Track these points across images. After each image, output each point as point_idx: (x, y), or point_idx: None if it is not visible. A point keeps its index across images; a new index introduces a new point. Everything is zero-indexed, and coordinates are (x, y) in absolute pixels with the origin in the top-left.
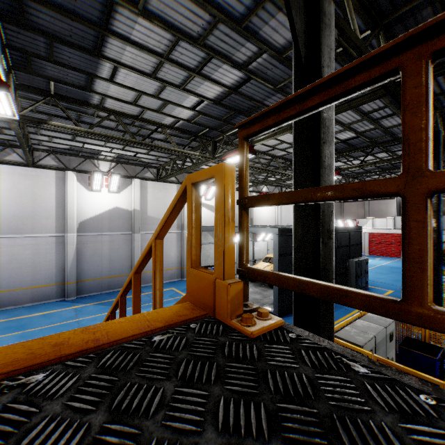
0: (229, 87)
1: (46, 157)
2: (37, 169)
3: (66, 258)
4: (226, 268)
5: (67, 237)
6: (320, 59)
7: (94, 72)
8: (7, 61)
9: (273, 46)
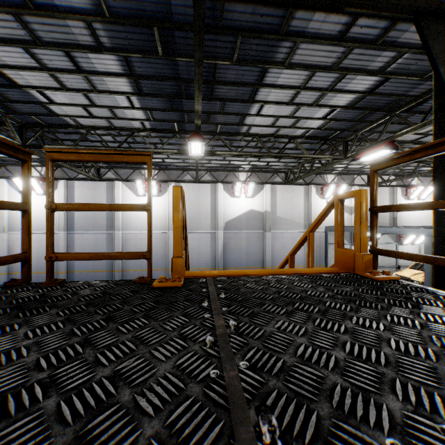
0: (363, 92)
1: (205, 174)
2: (200, 184)
3: (217, 249)
4: (361, 246)
5: (217, 233)
6: None
7: (246, 112)
8: None
9: (416, 45)
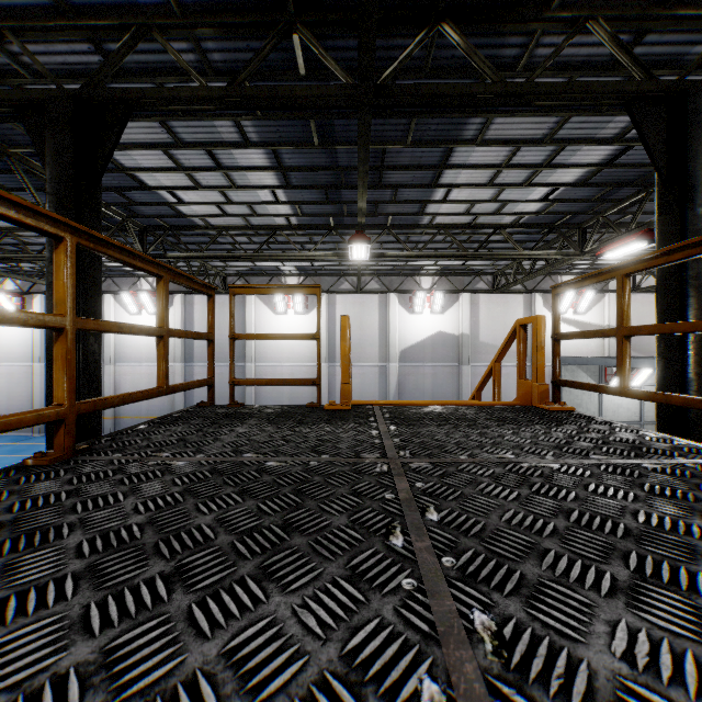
0: (596, 164)
1: (370, 281)
2: (363, 295)
3: (388, 390)
4: (538, 376)
5: (389, 367)
6: (686, 166)
7: (428, 199)
8: None
9: None
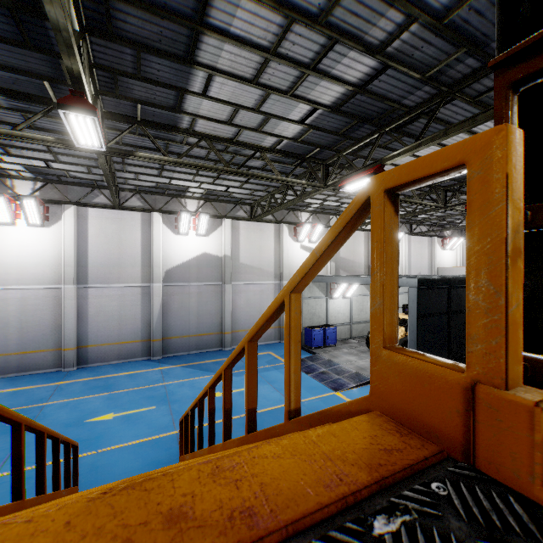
0: (354, 84)
1: (131, 197)
2: (123, 211)
3: (152, 311)
4: (509, 363)
5: (152, 287)
6: None
7: (184, 86)
8: (93, 84)
9: (429, 10)
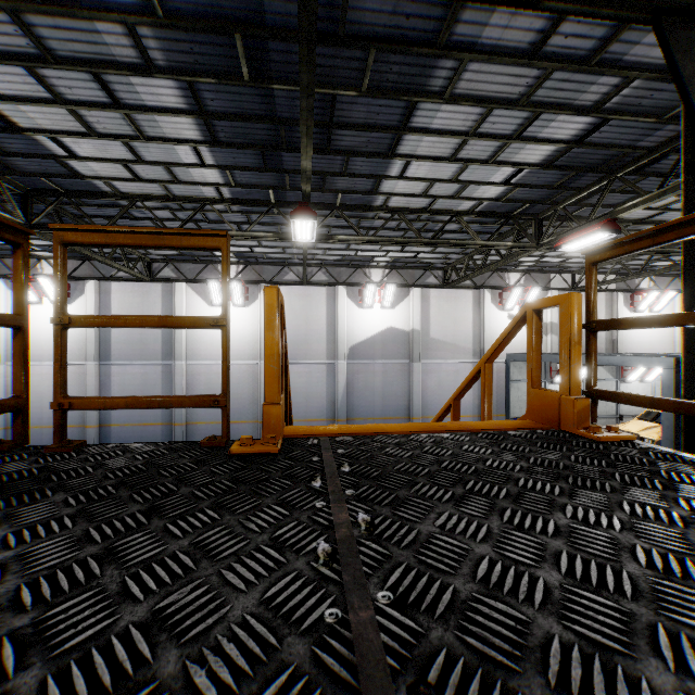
0: (567, 141)
1: (317, 272)
2: (309, 287)
3: (336, 390)
4: (572, 386)
5: (337, 365)
6: None
7: (383, 173)
8: None
9: (652, 66)
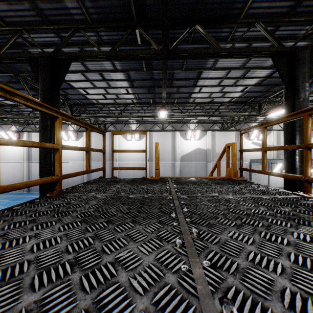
0: (263, 77)
1: (168, 126)
2: (164, 132)
3: (175, 173)
4: (233, 166)
5: (176, 163)
6: (295, 81)
7: (192, 91)
8: None
9: None
